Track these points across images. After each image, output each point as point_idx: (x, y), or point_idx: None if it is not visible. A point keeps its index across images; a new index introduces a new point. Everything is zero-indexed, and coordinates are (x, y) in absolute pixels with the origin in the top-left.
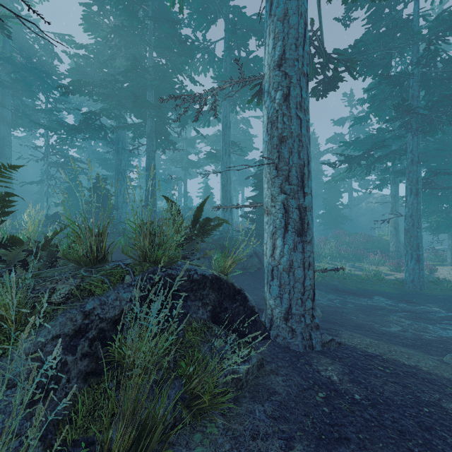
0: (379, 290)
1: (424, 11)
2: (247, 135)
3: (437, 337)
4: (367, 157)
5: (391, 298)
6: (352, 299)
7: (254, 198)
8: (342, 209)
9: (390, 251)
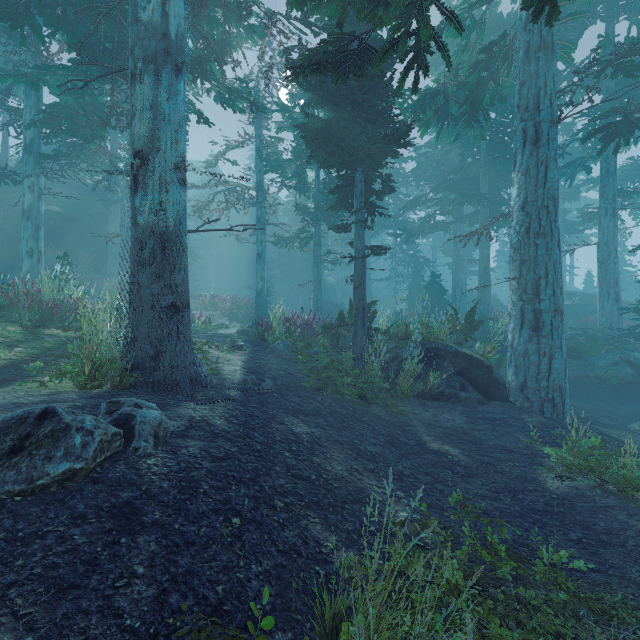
0: None
1: None
2: None
3: None
4: None
5: None
6: None
7: None
8: None
9: None
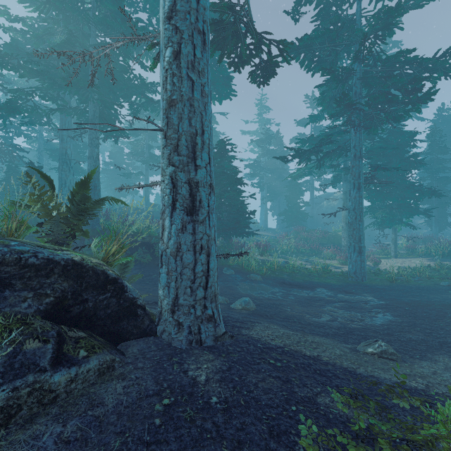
0: (324, 282)
1: (366, 12)
2: (213, 132)
3: (362, 325)
4: (317, 152)
5: (333, 289)
6: (296, 291)
7: None
8: (303, 206)
9: (342, 245)
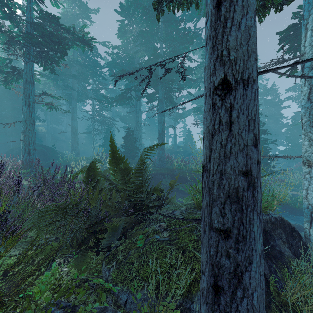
0: None
1: None
2: None
3: None
4: None
5: None
6: None
7: None
8: None
9: None
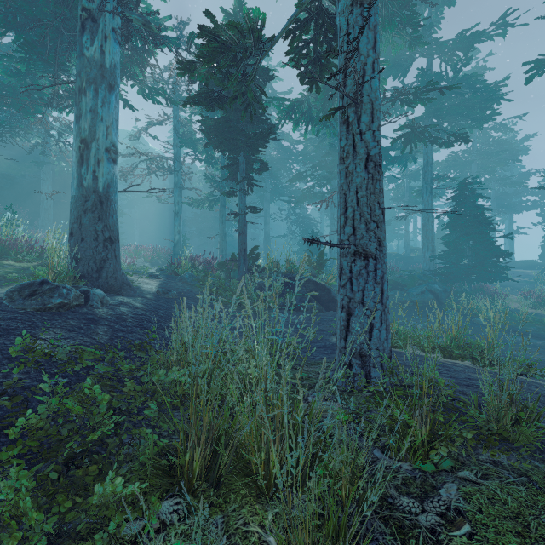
0: None
1: None
2: (504, 144)
3: (526, 356)
4: None
5: None
6: (517, 337)
7: (449, 236)
8: None
9: None
